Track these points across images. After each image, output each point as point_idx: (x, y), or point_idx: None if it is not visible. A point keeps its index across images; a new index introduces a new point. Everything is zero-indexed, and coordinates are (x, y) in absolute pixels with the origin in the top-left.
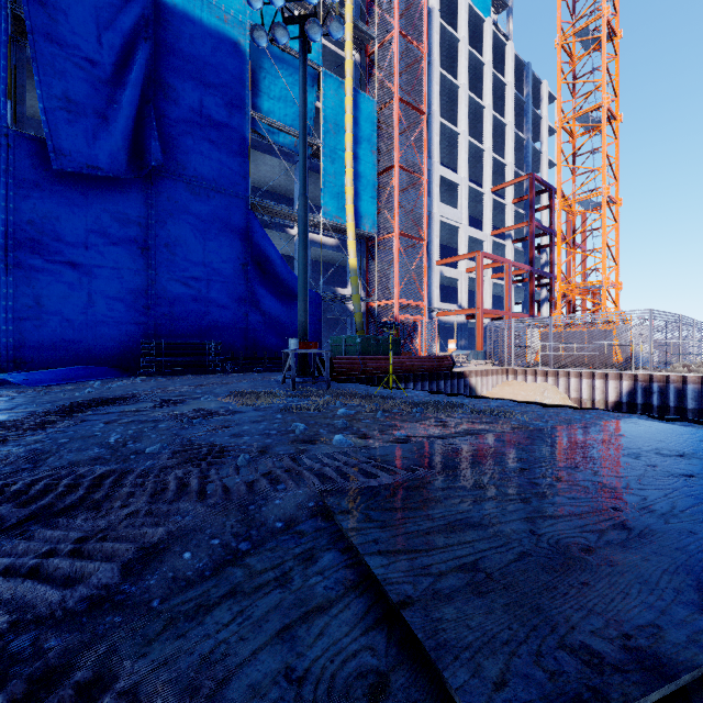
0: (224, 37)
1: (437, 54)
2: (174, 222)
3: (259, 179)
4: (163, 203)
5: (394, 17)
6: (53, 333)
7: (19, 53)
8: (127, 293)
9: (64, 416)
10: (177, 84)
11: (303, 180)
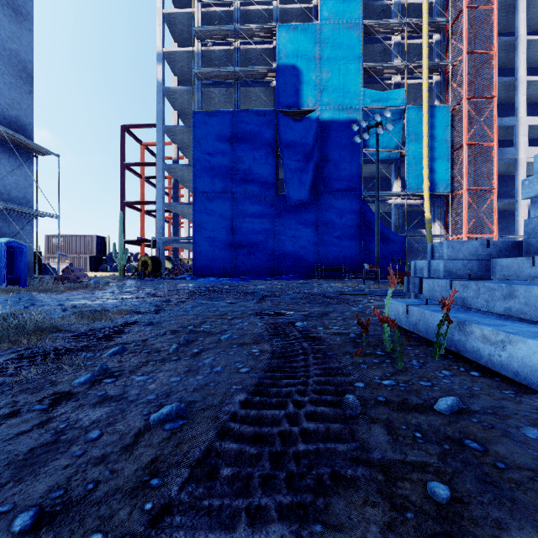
0: (349, 121)
1: (524, 29)
2: (327, 213)
3: (373, 173)
4: (323, 206)
5: (463, 45)
6: (288, 263)
7: (277, 163)
8: (311, 246)
9: (299, 284)
10: (329, 153)
11: (377, 194)
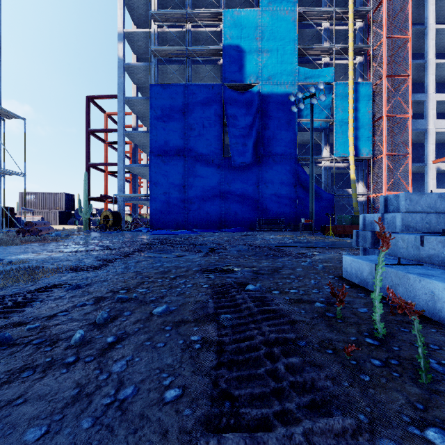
0: (286, 95)
1: (433, 19)
2: (267, 174)
3: (305, 141)
4: (263, 168)
5: (383, 31)
6: (233, 217)
7: (224, 130)
8: (252, 202)
9: (243, 236)
10: (268, 122)
11: (311, 157)
